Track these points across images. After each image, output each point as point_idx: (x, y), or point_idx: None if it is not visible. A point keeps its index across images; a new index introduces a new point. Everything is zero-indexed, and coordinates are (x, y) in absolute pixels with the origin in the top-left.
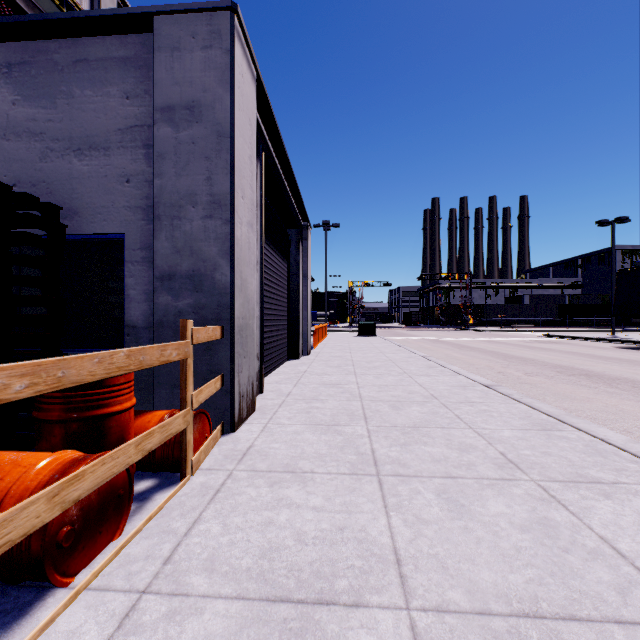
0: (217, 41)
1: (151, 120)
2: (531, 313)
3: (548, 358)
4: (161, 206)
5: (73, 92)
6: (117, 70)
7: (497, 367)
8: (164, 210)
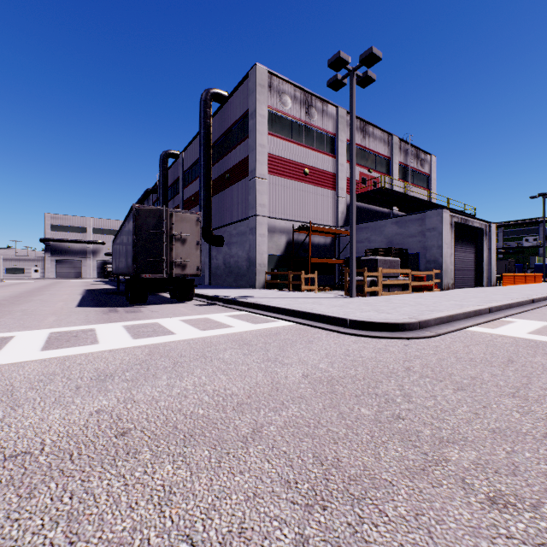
0: (439, 215)
1: (424, 230)
2: None
3: None
4: (427, 248)
5: (408, 226)
6: (417, 221)
7: None
8: (428, 248)
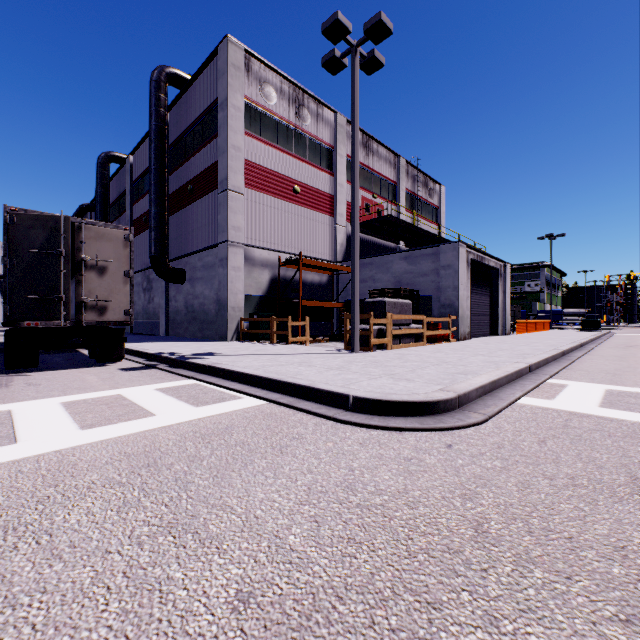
0: (455, 250)
1: (438, 267)
2: None
3: None
4: (441, 289)
5: (420, 262)
6: (430, 256)
7: None
8: (442, 290)
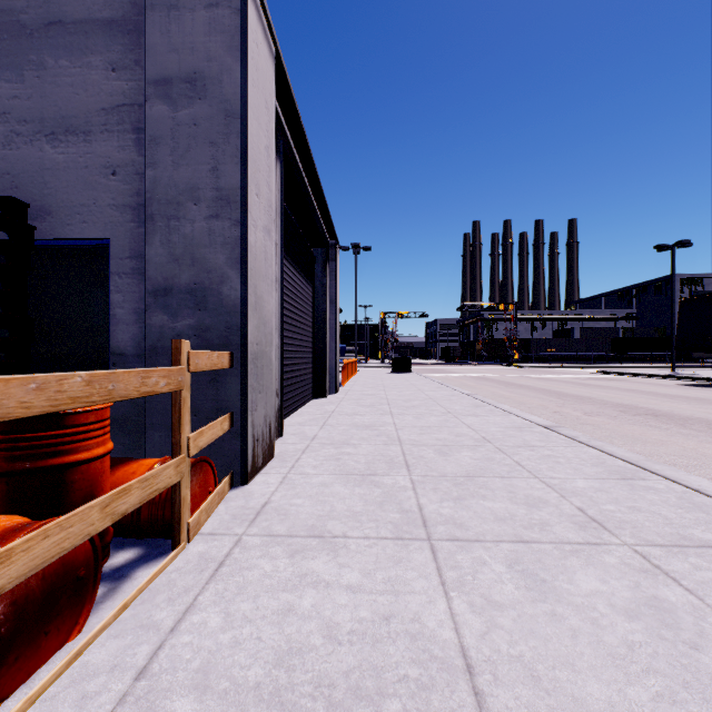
0: None
1: (143, 98)
2: (582, 348)
3: (607, 396)
4: (155, 203)
5: (45, 62)
6: (100, 35)
7: (552, 406)
8: (158, 208)
